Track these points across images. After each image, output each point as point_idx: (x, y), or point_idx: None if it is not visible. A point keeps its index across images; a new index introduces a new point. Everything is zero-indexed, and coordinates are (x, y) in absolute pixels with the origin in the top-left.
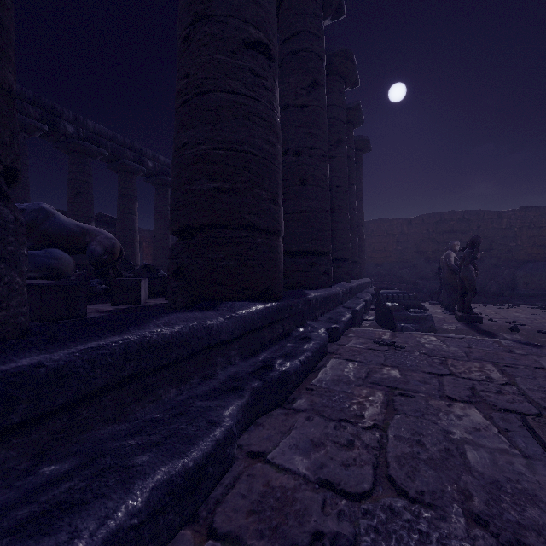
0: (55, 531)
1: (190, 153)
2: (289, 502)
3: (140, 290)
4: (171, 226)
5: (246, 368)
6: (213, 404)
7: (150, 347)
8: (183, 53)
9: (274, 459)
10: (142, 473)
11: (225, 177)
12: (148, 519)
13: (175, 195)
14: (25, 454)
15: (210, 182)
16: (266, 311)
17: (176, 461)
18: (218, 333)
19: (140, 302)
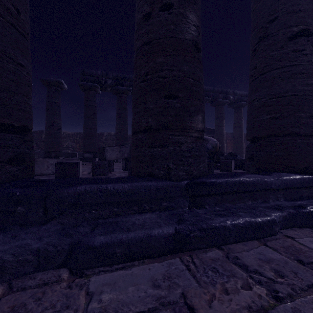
0: (223, 217)
1: (256, 103)
2: (302, 252)
3: (231, 165)
4: (247, 137)
5: (287, 204)
6: (267, 210)
7: (242, 183)
8: (253, 58)
9: (298, 240)
10: (241, 216)
11: (276, 111)
12: (244, 227)
13: (249, 123)
14: (213, 202)
15: (267, 115)
16: (303, 179)
17: (252, 218)
18: (270, 185)
19: (231, 170)
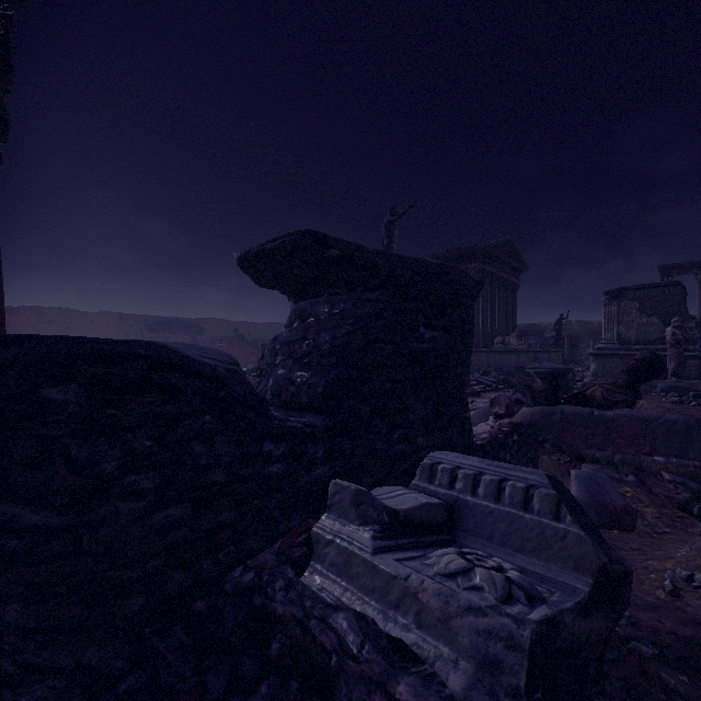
0: None
1: None
2: None
3: None
4: None
5: None
6: None
7: None
8: None
9: None
10: None
11: None
12: None
13: None
14: None
15: None
16: None
17: None
18: None
19: None
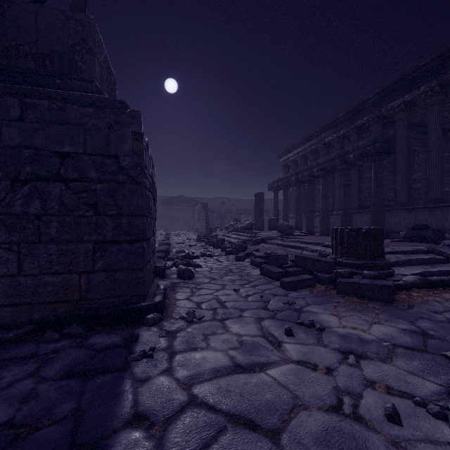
0: None
1: None
2: None
3: None
4: None
5: None
6: None
7: None
8: None
9: None
10: None
11: None
12: None
13: None
14: None
15: None
16: None
17: None
18: None
19: None
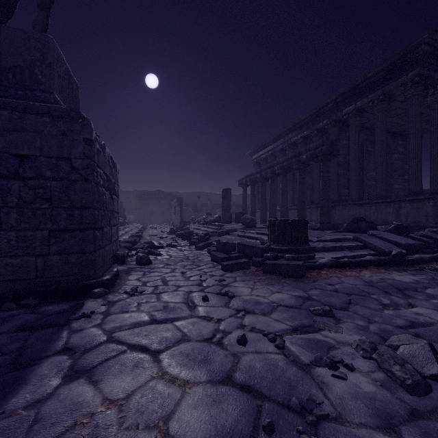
0: None
1: None
2: None
3: None
4: None
5: None
6: None
7: None
8: None
9: None
10: None
11: None
12: None
13: None
14: None
15: None
16: None
17: None
18: None
19: None
